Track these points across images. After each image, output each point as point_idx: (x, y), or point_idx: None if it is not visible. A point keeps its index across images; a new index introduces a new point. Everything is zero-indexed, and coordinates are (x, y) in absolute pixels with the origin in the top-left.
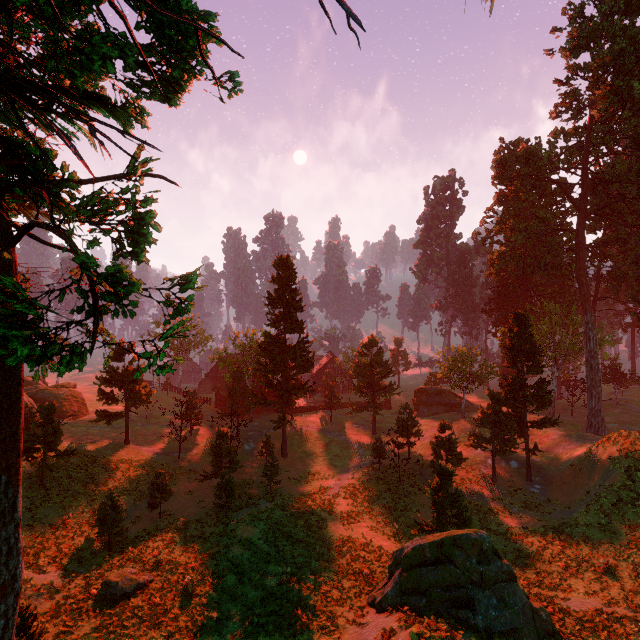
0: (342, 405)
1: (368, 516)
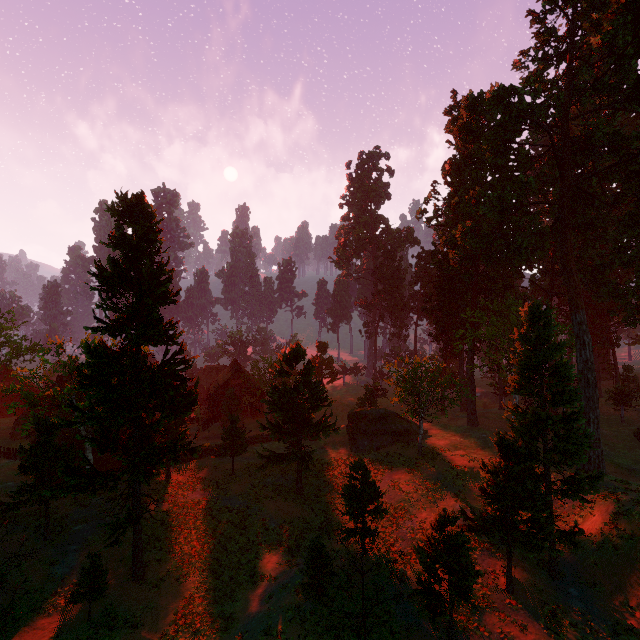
0: (250, 440)
1: None
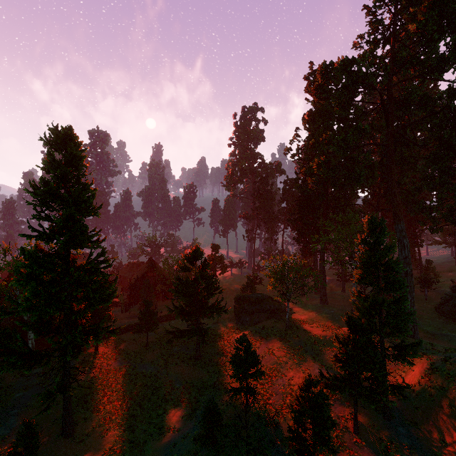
0: (161, 319)
1: None
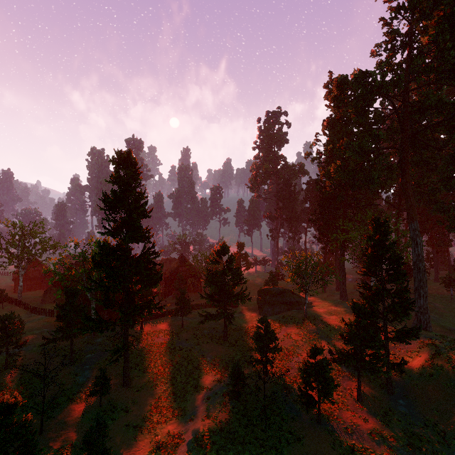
0: (193, 307)
1: None
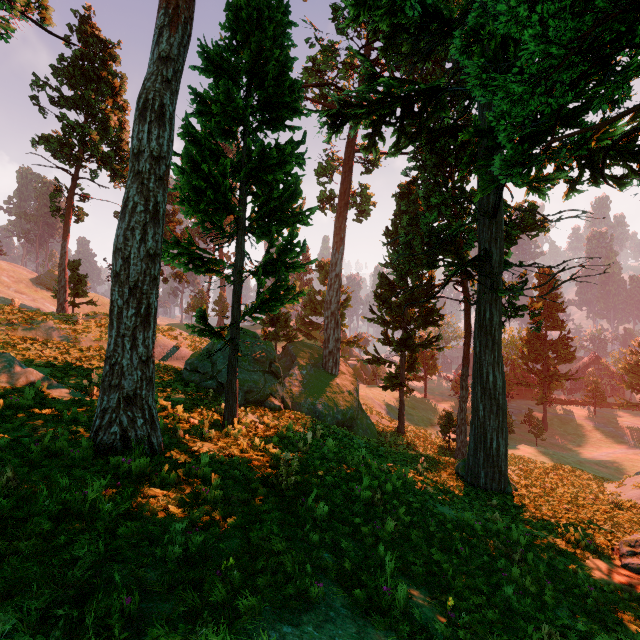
0: (609, 405)
1: (633, 473)
